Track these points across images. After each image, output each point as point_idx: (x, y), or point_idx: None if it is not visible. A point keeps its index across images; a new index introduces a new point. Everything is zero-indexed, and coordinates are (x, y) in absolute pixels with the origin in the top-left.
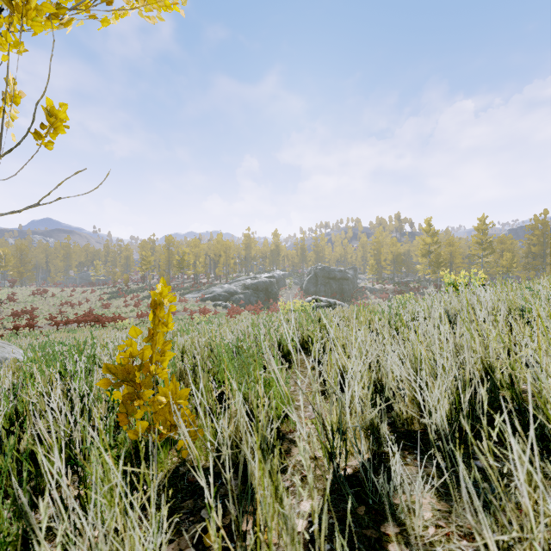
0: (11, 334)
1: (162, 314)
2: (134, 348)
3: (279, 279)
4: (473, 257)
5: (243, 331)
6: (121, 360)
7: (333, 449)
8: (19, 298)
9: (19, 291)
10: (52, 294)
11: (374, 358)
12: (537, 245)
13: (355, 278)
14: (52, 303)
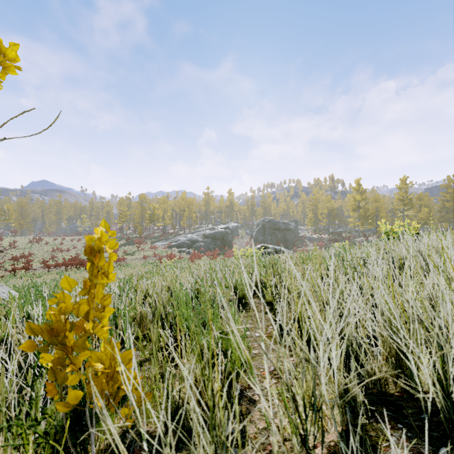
0: (10, 275)
1: (101, 263)
2: (68, 303)
3: (233, 230)
4: (396, 212)
5: (202, 275)
6: (52, 317)
7: (306, 431)
8: (19, 245)
9: (19, 239)
10: (46, 242)
11: (336, 308)
12: (450, 201)
13: (296, 229)
14: (46, 249)
